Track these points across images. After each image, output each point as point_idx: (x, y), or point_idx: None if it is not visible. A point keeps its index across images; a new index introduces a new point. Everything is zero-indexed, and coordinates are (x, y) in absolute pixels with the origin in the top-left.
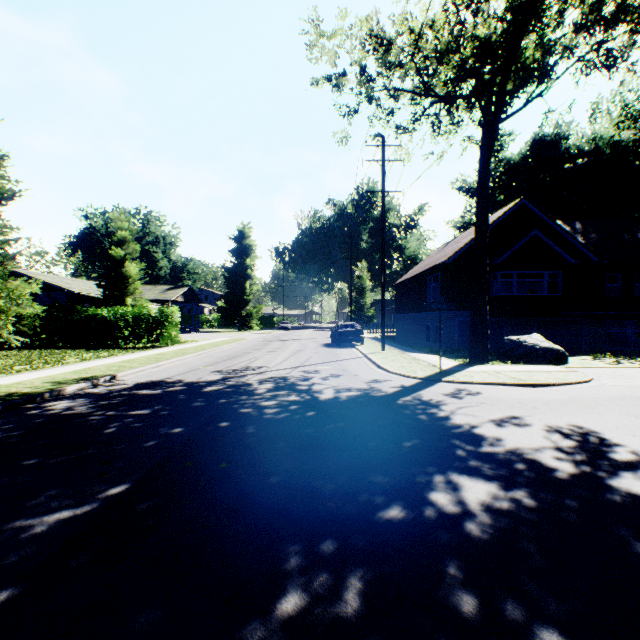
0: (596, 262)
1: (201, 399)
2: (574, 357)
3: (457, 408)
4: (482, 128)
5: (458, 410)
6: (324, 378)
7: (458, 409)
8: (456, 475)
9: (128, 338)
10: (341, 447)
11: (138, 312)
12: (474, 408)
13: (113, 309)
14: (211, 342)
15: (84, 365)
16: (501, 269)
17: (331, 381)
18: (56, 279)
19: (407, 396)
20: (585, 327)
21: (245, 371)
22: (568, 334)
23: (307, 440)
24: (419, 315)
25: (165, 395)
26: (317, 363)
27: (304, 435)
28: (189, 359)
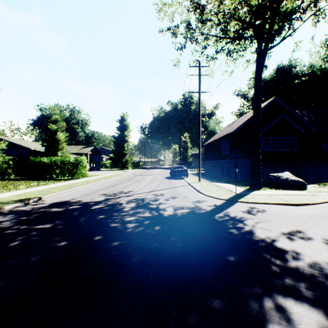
0: (316, 132)
1: (87, 215)
2: (308, 185)
3: (255, 223)
4: (256, 54)
5: (257, 225)
6: (166, 199)
7: (256, 224)
8: (281, 298)
9: (58, 174)
10: (181, 262)
11: (63, 159)
12: (267, 223)
13: (49, 158)
14: (104, 176)
15: (26, 190)
16: (264, 136)
17: (171, 201)
18: (22, 142)
19: (220, 213)
20: (309, 168)
21: (120, 194)
22: (300, 172)
23: (155, 254)
24: (217, 161)
25: (66, 212)
26: (162, 189)
27: (153, 249)
28: (89, 186)
